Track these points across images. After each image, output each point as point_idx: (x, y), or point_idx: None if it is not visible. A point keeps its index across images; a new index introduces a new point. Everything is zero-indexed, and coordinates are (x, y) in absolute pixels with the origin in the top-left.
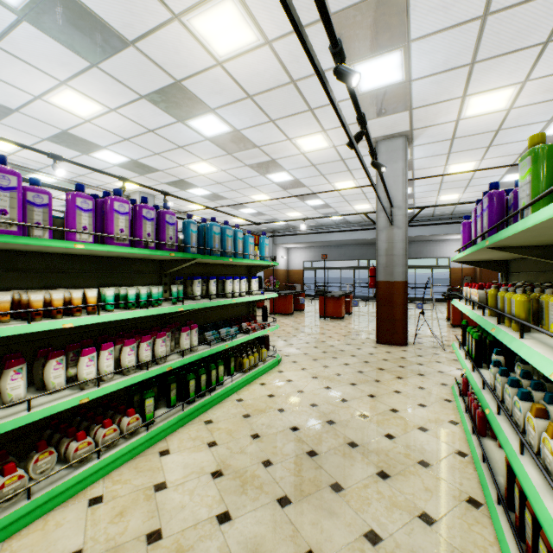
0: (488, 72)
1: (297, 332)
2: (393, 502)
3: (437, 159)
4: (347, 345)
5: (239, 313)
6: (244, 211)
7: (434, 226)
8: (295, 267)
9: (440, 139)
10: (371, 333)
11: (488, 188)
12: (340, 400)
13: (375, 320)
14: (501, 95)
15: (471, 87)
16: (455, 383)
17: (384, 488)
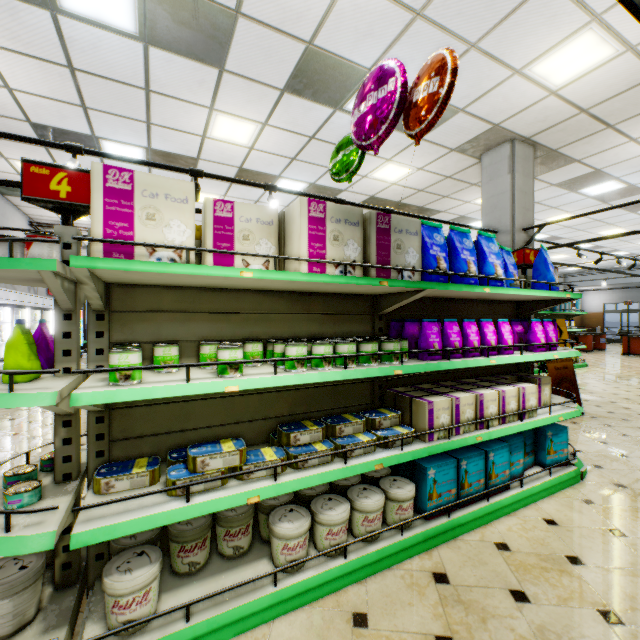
0: None
1: (598, 359)
2: (638, 384)
3: None
4: None
5: None
6: None
7: None
8: (591, 310)
9: None
10: None
11: None
12: (626, 375)
13: None
14: None
15: None
16: None
17: (636, 383)
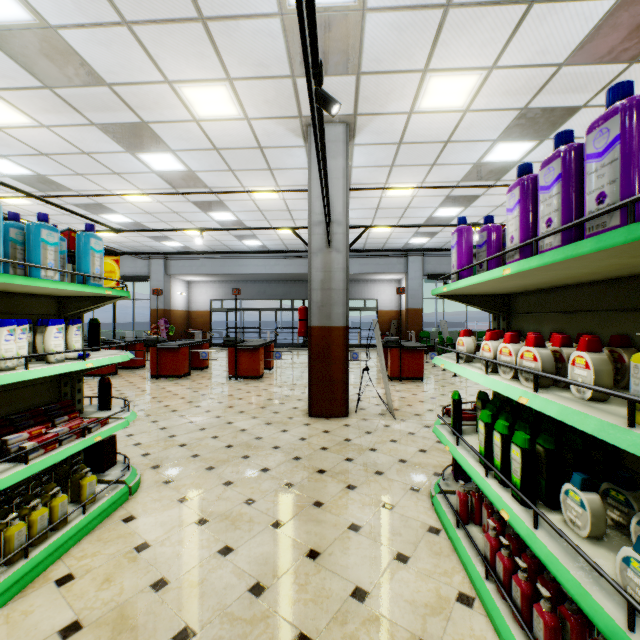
0: (461, 33)
1: (190, 408)
2: None
3: (378, 172)
4: (267, 425)
5: (27, 402)
6: (109, 218)
7: (364, 263)
8: (199, 307)
9: (386, 140)
10: (301, 399)
11: (609, 99)
12: (251, 591)
13: (303, 377)
14: (464, 84)
15: (436, 56)
16: (435, 488)
17: None
